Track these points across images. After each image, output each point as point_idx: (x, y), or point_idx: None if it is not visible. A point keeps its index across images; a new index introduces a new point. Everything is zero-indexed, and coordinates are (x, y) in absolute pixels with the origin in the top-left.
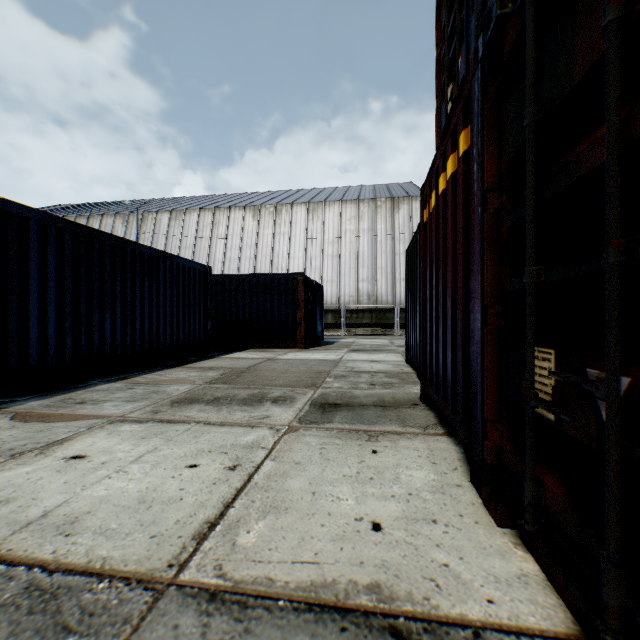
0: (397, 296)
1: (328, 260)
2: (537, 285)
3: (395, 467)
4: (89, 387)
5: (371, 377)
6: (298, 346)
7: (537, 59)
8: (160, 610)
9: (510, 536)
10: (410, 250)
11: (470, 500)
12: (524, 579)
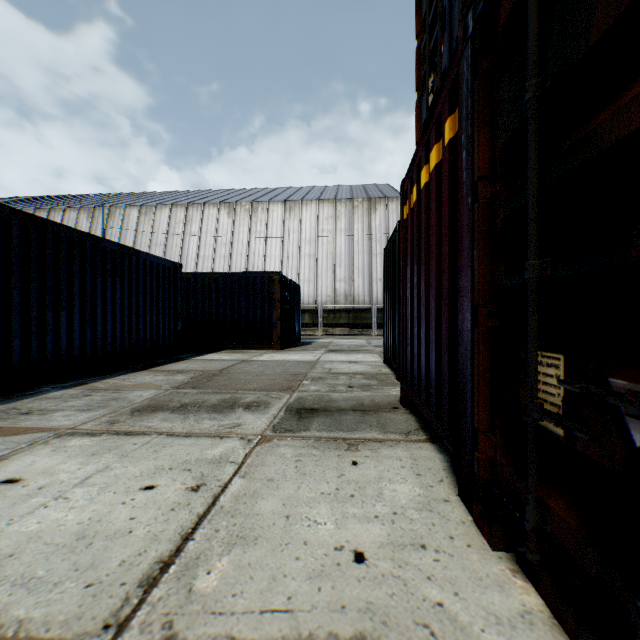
0: (374, 296)
1: (305, 259)
2: (541, 281)
3: (377, 481)
4: (39, 394)
5: (349, 379)
6: (274, 347)
7: (541, 24)
8: None
9: (507, 561)
10: (388, 249)
11: (460, 518)
12: (528, 618)
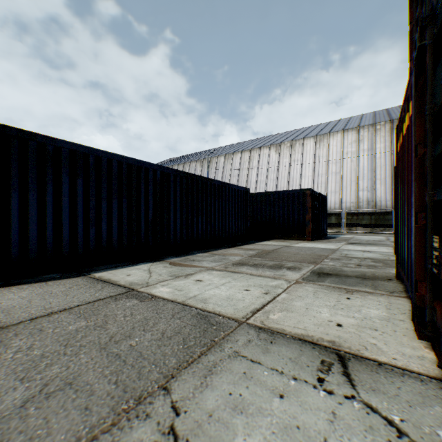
0: None
1: (332, 176)
2: (433, 202)
3: (359, 306)
4: (193, 254)
5: (359, 261)
6: (306, 239)
7: (433, 78)
8: (241, 327)
9: (424, 344)
10: None
11: (405, 327)
12: (421, 358)
